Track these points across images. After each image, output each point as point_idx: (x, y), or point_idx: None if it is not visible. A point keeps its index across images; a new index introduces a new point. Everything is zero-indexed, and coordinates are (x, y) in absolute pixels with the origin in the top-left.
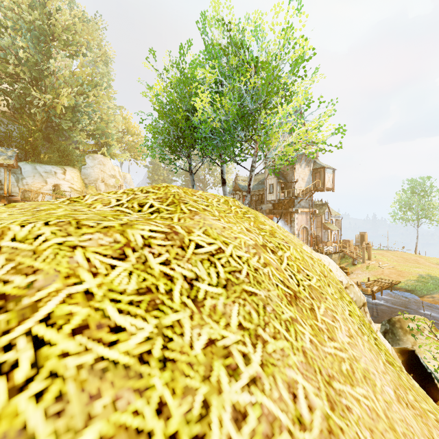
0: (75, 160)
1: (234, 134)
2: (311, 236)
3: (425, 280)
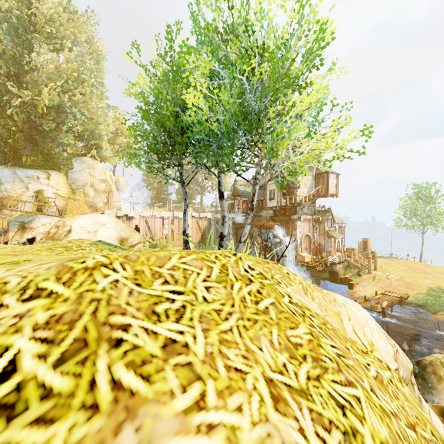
0: (61, 163)
1: (234, 139)
2: (313, 244)
3: (436, 294)
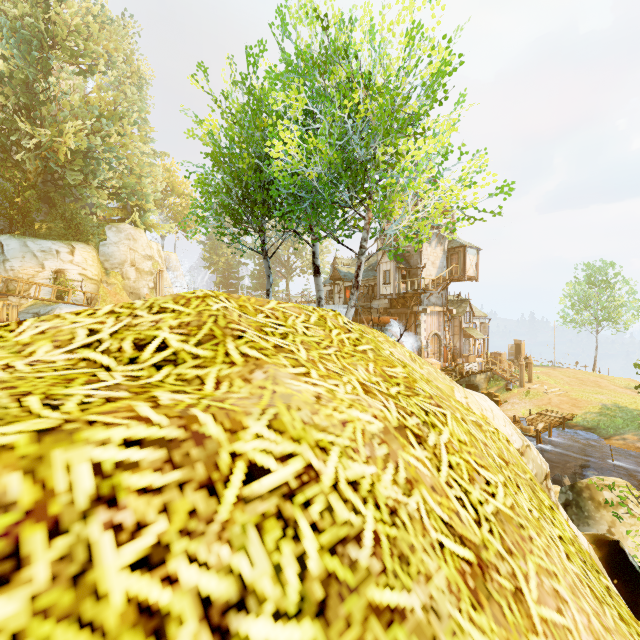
0: (90, 232)
1: (334, 195)
2: (445, 347)
3: (611, 413)
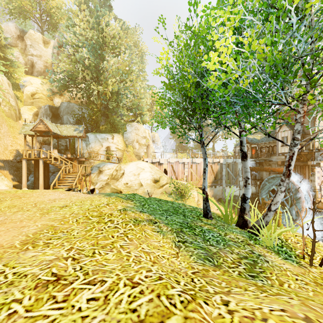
0: (119, 128)
1: (267, 95)
2: None
3: None
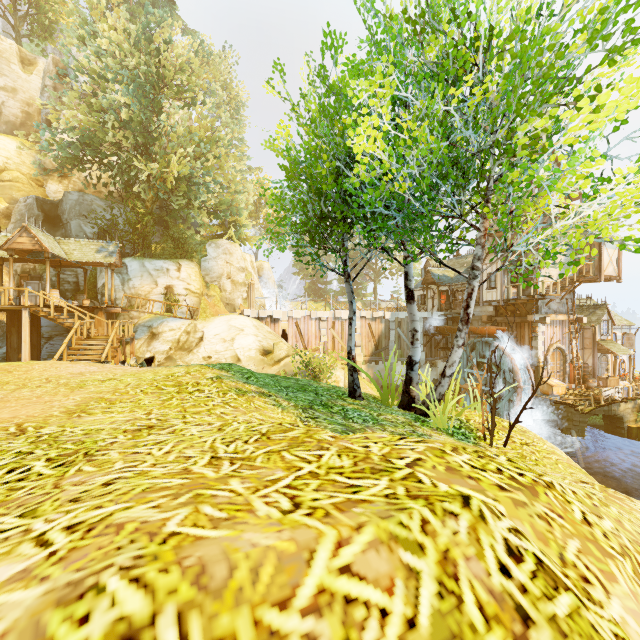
0: (193, 250)
1: (435, 203)
2: (570, 364)
3: None
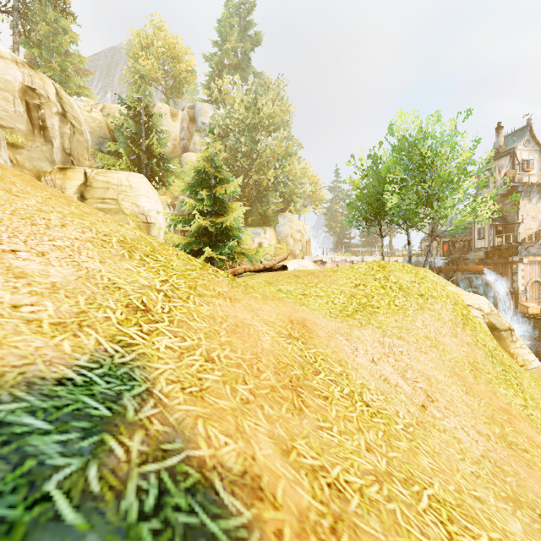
0: (272, 221)
1: (416, 210)
2: None
3: None
